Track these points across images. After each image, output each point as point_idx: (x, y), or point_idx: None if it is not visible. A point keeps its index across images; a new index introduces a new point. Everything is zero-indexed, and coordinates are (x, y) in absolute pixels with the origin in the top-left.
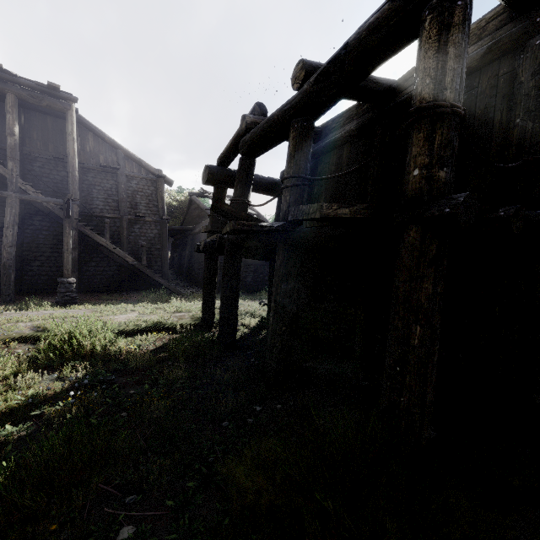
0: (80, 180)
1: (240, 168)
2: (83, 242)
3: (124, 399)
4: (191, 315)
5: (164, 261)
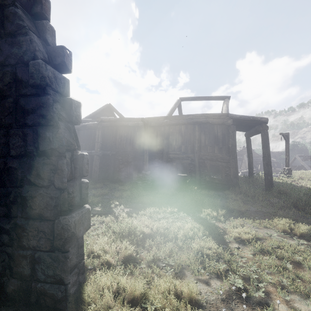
0: None
1: None
2: None
3: None
4: None
5: None
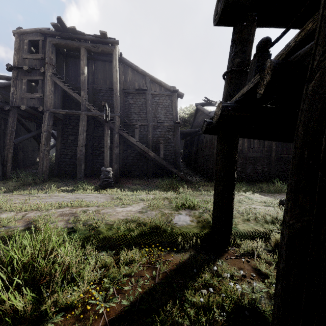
0: (123, 101)
1: None
2: (125, 143)
3: None
4: (196, 215)
5: (176, 155)
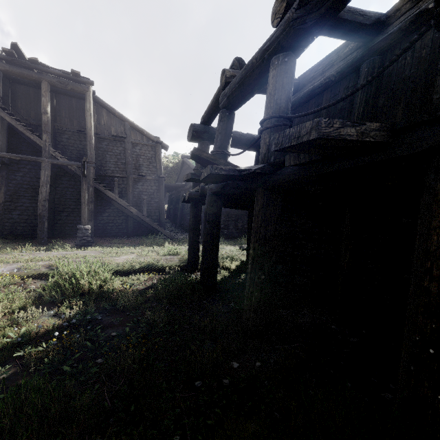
0: (97, 147)
1: (220, 121)
2: (99, 197)
3: (103, 343)
4: (179, 257)
5: (161, 211)
